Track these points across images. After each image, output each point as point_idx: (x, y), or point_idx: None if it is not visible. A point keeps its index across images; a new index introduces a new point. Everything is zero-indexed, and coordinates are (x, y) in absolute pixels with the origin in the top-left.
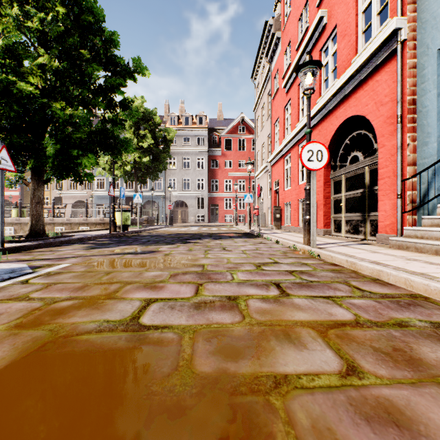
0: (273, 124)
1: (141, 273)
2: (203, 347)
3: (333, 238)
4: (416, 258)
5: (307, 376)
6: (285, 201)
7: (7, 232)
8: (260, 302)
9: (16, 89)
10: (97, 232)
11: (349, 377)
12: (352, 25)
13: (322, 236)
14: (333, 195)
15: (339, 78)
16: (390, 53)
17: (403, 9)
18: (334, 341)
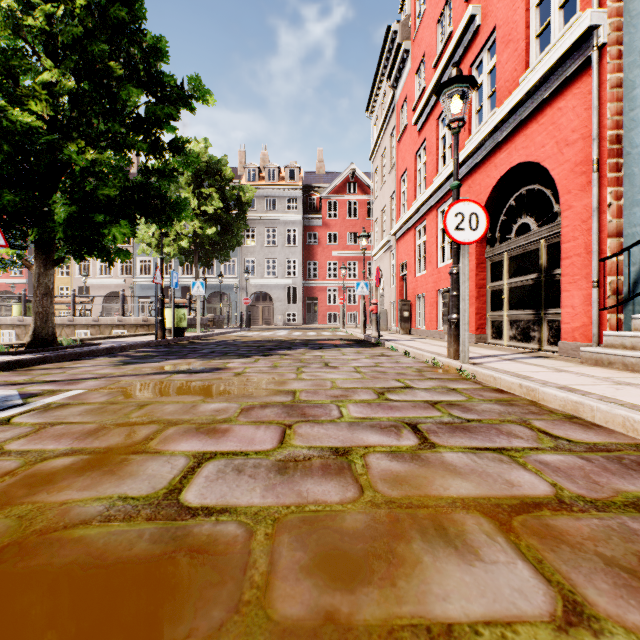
0: (399, 178)
1: (194, 406)
2: (289, 556)
3: (490, 347)
4: (628, 380)
5: (491, 628)
6: (417, 293)
7: (5, 338)
8: (388, 459)
9: (9, 120)
10: (137, 339)
11: (574, 631)
12: (520, 26)
13: (473, 345)
14: (489, 283)
15: (501, 106)
16: (581, 66)
17: None
18: (527, 542)
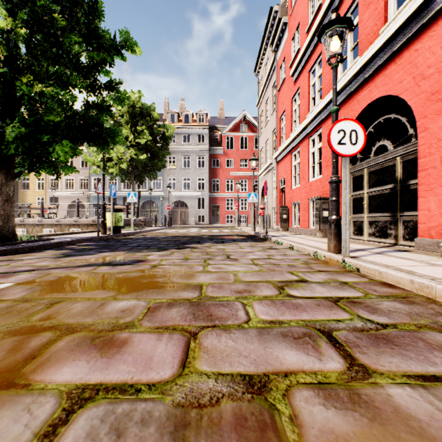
0: (279, 117)
1: (102, 305)
2: None
3: (355, 242)
4: None
5: None
6: (293, 201)
7: None
8: (321, 402)
9: None
10: (84, 235)
11: None
12: None
13: None
14: (352, 192)
15: (364, 53)
16: (437, 12)
17: None
18: None
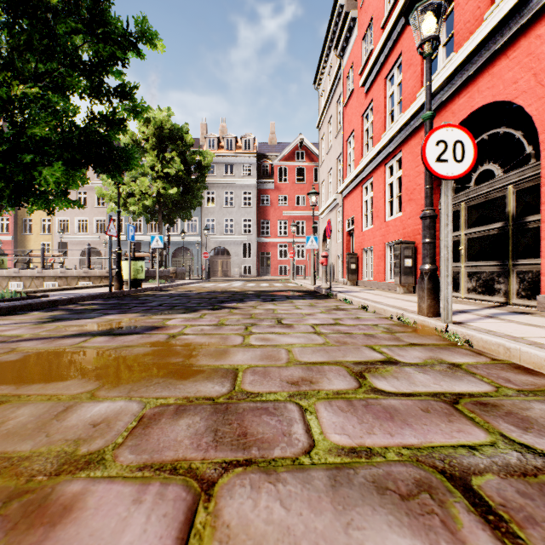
0: (346, 140)
1: (65, 411)
2: None
3: None
4: None
5: None
6: (364, 246)
7: None
8: None
9: None
10: (93, 290)
11: None
12: None
13: None
14: None
15: (463, 46)
16: None
17: None
18: None
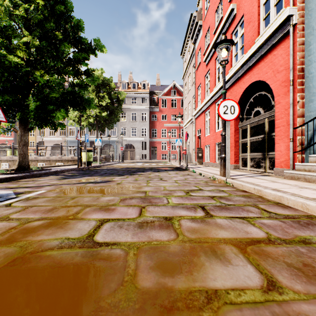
0: (197, 88)
1: (98, 198)
2: (144, 262)
3: (241, 171)
4: (306, 186)
5: (234, 291)
6: (205, 144)
7: (3, 167)
8: (190, 222)
9: (7, 60)
10: (68, 167)
11: (271, 292)
12: (255, 14)
13: (233, 170)
14: (241, 139)
15: (246, 53)
16: (284, 34)
17: (294, 1)
18: (253, 257)
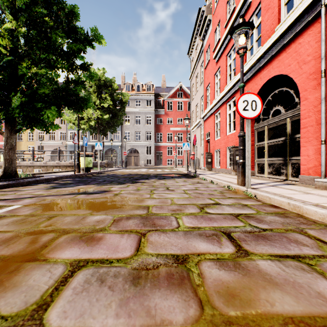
0: (205, 88)
1: (84, 218)
2: None
3: (258, 178)
4: None
5: None
6: (215, 149)
7: None
8: (217, 267)
9: None
10: (65, 173)
11: None
12: None
13: None
14: (256, 143)
15: (264, 44)
16: (313, 17)
17: None
18: None
